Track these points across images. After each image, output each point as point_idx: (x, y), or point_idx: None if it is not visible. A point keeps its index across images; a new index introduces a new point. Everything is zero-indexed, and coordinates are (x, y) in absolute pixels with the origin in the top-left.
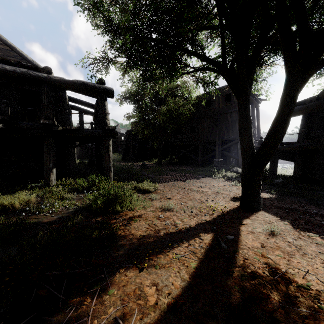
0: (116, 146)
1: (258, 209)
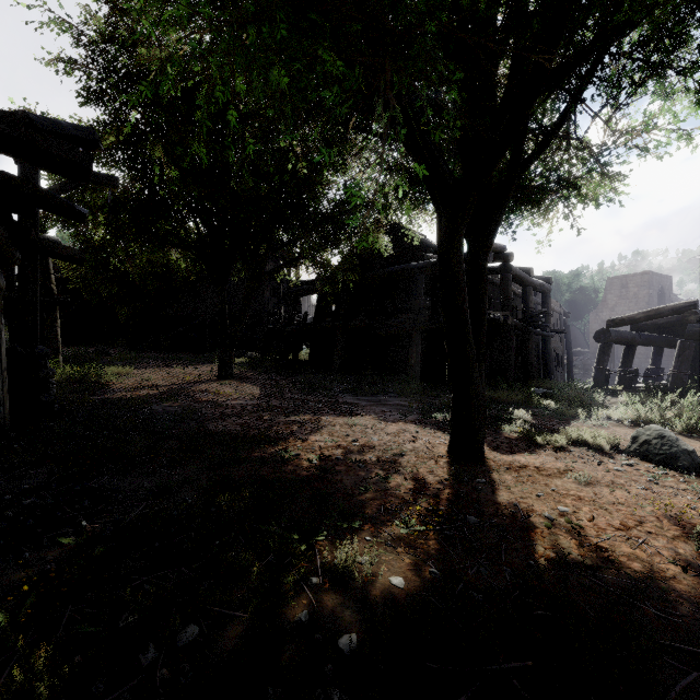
0: None
1: (230, 378)
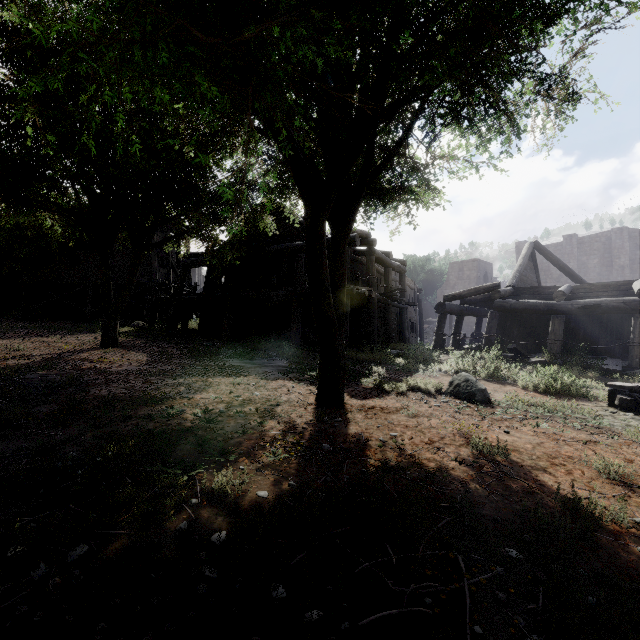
0: None
1: (114, 347)
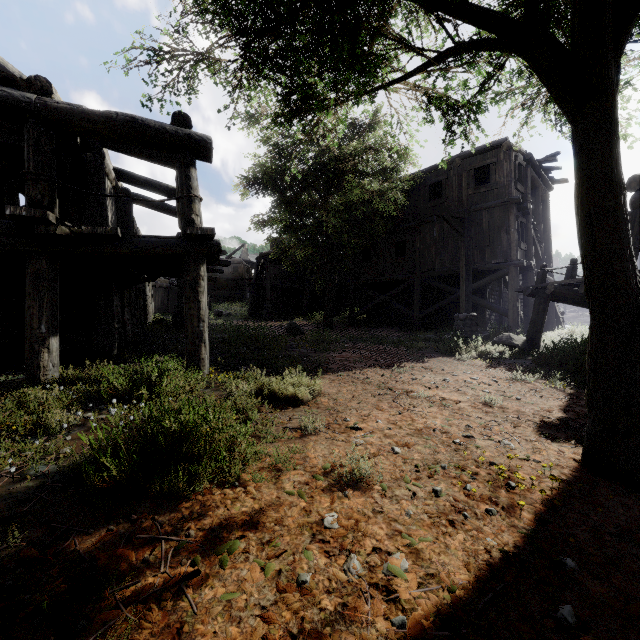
0: (239, 287)
1: None
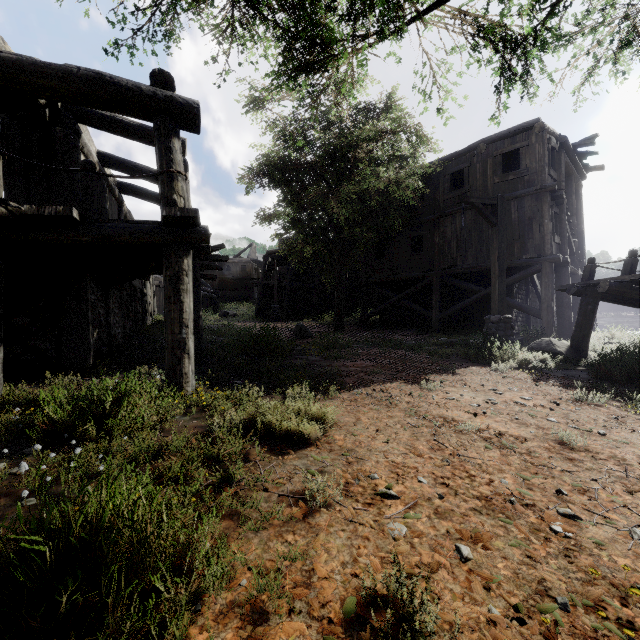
0: (247, 287)
1: None
